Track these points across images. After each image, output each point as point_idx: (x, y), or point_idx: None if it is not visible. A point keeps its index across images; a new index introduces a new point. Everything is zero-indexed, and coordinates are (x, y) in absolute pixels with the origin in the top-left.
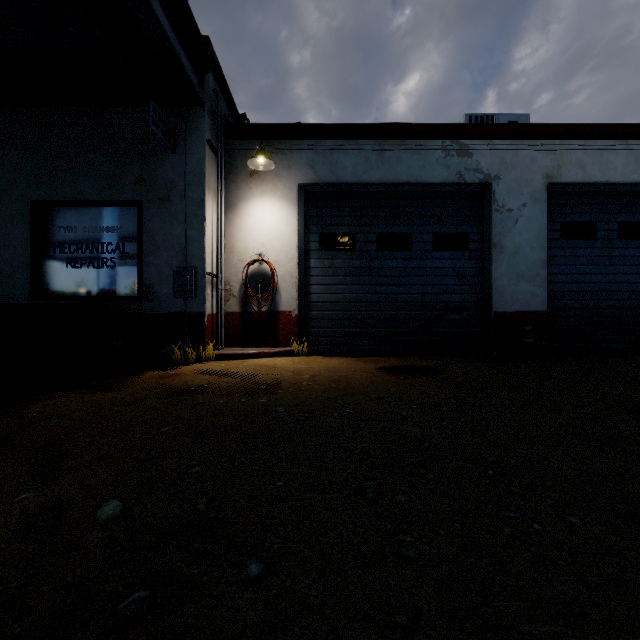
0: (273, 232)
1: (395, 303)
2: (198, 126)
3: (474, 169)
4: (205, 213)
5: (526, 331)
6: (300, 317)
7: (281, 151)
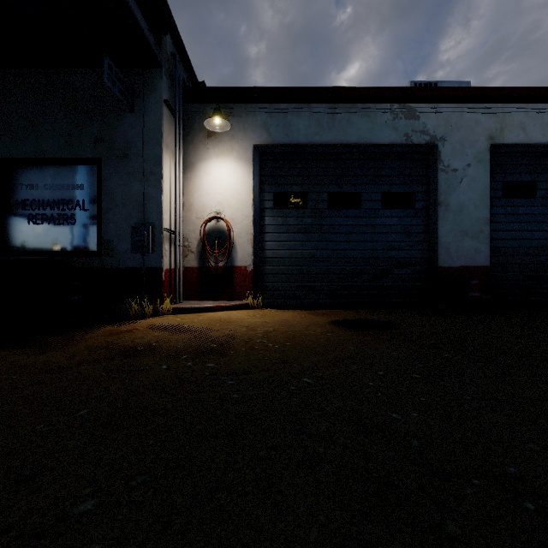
0: (229, 191)
1: (345, 258)
2: (156, 86)
3: (421, 131)
4: (162, 171)
5: (472, 285)
6: (255, 272)
7: (237, 114)
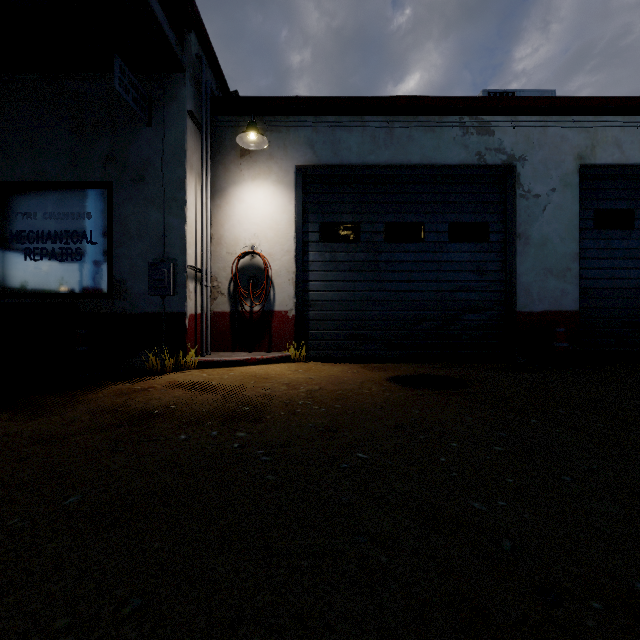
0: (267, 221)
1: (406, 302)
2: (178, 95)
3: (496, 149)
4: (186, 196)
5: (558, 334)
6: (298, 318)
7: (276, 128)
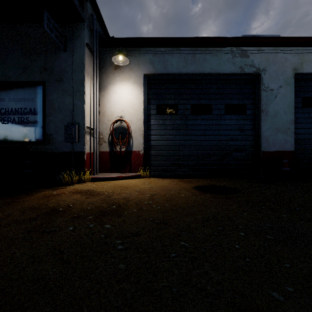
0: (128, 103)
1: (202, 146)
2: (80, 34)
3: (250, 65)
4: (85, 89)
5: (284, 163)
6: (145, 154)
7: (133, 54)
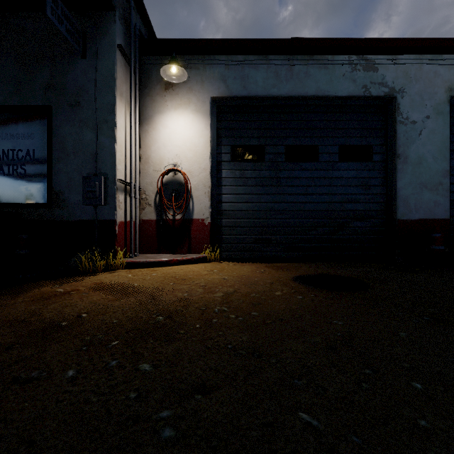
0: (187, 143)
1: (303, 211)
2: (108, 30)
3: (379, 83)
4: (116, 119)
5: (435, 238)
6: (213, 225)
7: (194, 66)
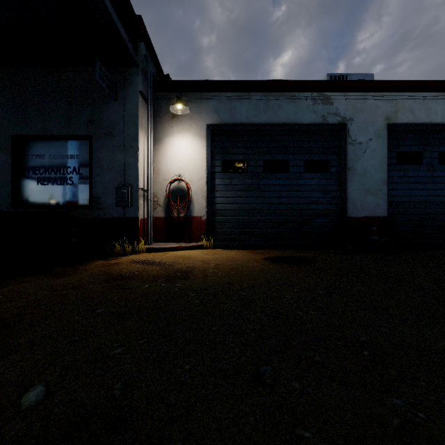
0: (188, 159)
1: (277, 210)
2: (133, 81)
3: (334, 113)
4: (138, 145)
5: (372, 231)
6: (208, 221)
7: (194, 100)
